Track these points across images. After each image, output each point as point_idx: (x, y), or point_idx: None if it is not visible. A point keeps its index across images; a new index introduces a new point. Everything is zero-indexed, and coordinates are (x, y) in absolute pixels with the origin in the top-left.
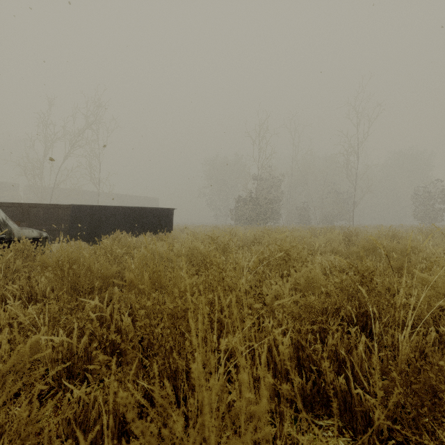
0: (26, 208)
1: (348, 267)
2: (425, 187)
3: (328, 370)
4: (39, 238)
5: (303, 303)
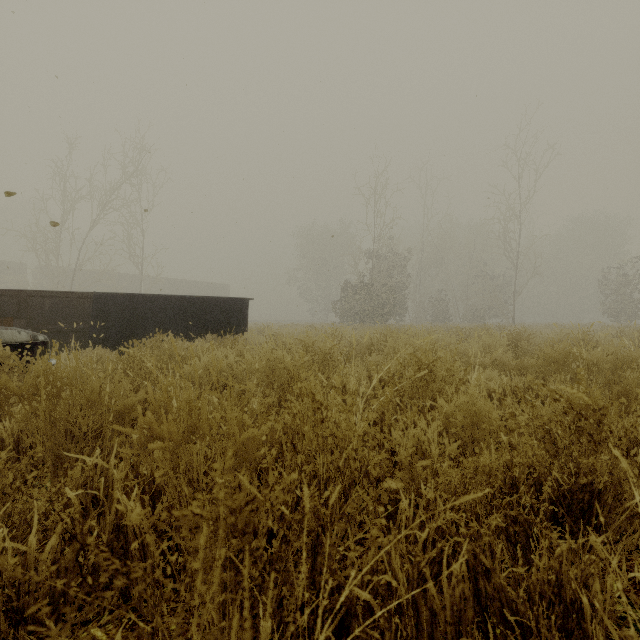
0: (23, 298)
1: (551, 398)
2: (619, 268)
3: (543, 625)
4: (32, 344)
5: (473, 468)
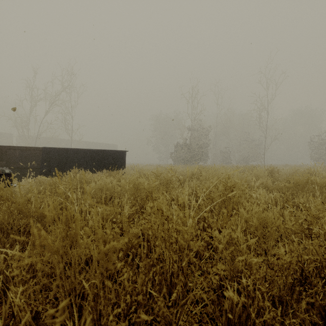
0: (4, 150)
1: None
2: (319, 135)
3: None
4: (1, 174)
5: (280, 265)
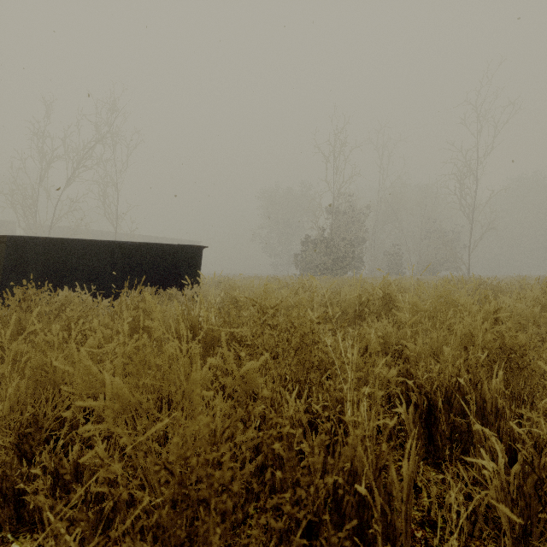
0: None
1: None
2: None
3: None
4: None
5: None
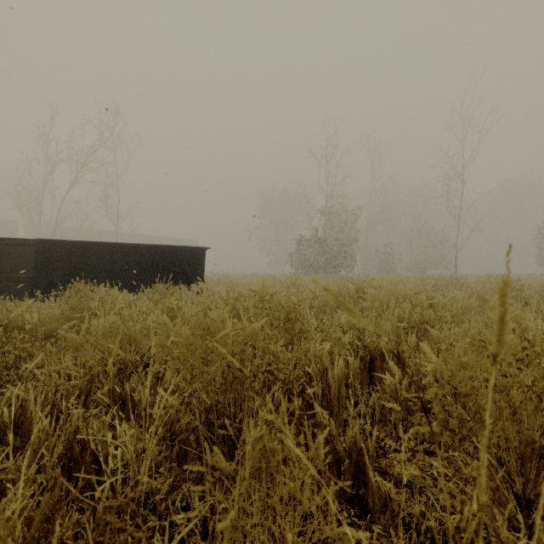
0: None
1: None
2: None
3: None
4: None
5: None
